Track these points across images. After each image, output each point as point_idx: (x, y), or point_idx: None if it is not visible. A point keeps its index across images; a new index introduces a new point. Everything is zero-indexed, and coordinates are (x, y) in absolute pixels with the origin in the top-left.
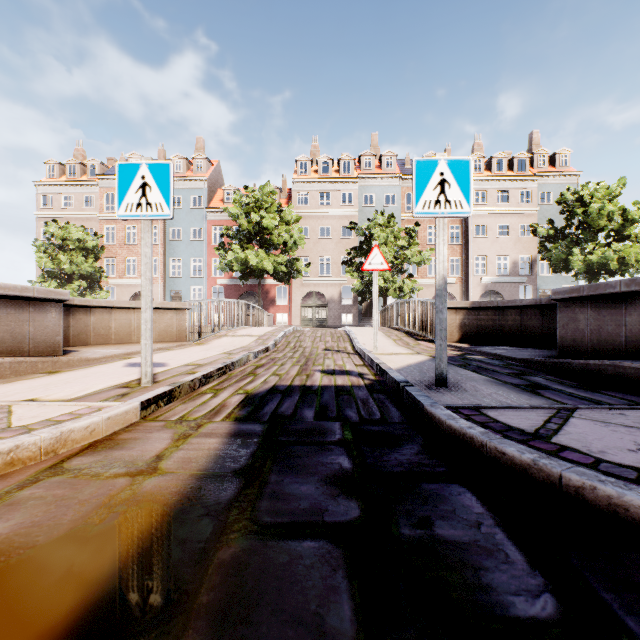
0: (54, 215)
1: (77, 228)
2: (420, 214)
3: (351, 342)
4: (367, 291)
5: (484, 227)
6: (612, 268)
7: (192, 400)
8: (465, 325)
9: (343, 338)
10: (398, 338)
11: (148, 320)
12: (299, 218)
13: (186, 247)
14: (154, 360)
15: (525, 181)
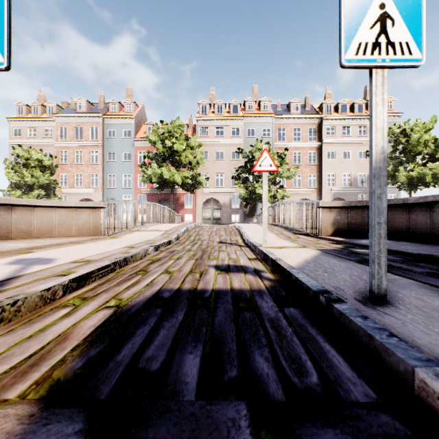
0: (22, 142)
1: (37, 151)
2: (352, 62)
3: (241, 236)
4: (250, 198)
5: (332, 153)
6: (428, 181)
7: (29, 324)
8: (337, 221)
9: (234, 232)
10: (279, 232)
11: None
12: (201, 145)
13: (119, 166)
14: (49, 255)
15: (362, 120)
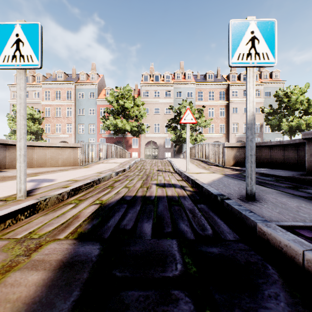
0: None
1: (29, 108)
2: (235, 64)
3: (172, 166)
4: (178, 140)
5: (236, 109)
6: (303, 129)
7: (54, 211)
8: (237, 156)
9: (167, 164)
10: (198, 164)
11: (22, 147)
12: (143, 103)
13: (86, 118)
14: (50, 177)
15: (257, 85)
